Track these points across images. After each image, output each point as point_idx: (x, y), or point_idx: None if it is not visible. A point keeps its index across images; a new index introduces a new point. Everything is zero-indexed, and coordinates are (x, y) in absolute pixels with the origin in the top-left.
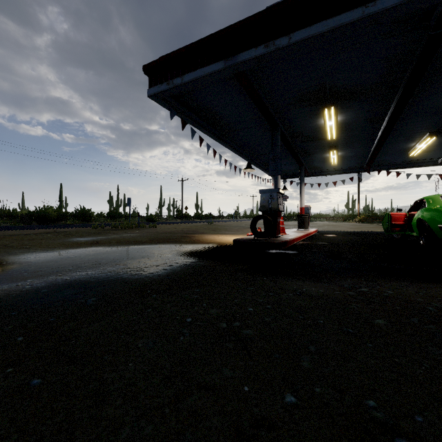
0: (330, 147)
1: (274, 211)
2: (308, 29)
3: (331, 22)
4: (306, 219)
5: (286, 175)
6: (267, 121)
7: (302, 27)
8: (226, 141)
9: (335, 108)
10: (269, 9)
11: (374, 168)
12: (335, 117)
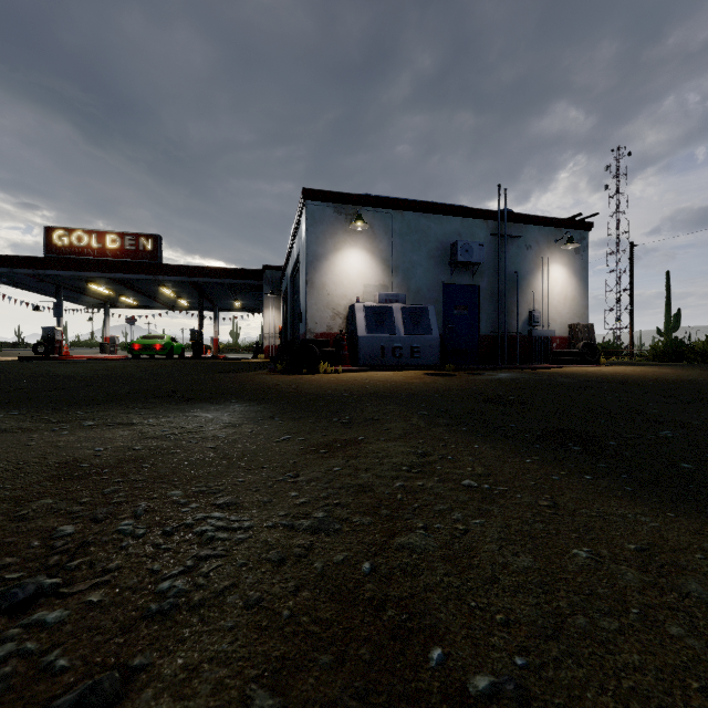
0: (119, 295)
1: (53, 340)
2: (54, 271)
3: (63, 272)
4: (108, 347)
5: (102, 304)
6: (50, 283)
7: (51, 269)
8: (16, 285)
9: (98, 283)
10: (35, 257)
11: (178, 308)
12: (103, 286)
